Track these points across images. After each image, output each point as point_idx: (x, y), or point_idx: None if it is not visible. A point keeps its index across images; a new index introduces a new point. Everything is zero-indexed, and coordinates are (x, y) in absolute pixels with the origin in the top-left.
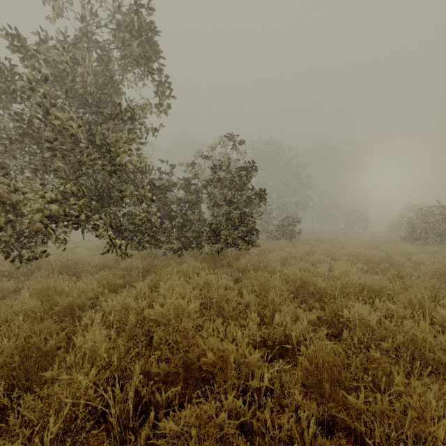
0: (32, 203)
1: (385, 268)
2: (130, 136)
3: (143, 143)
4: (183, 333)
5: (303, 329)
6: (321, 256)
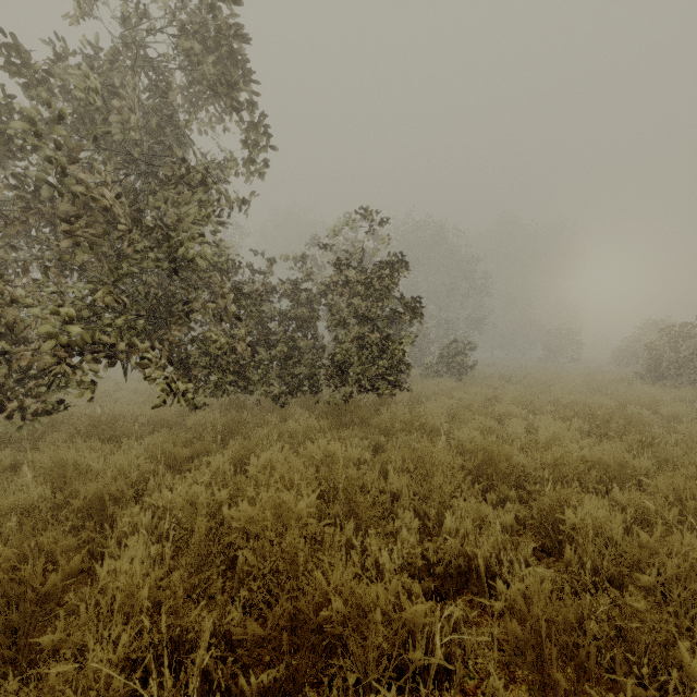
0: (39, 323)
1: (620, 428)
2: (202, 213)
3: (223, 223)
4: (289, 555)
5: (495, 543)
6: (512, 407)
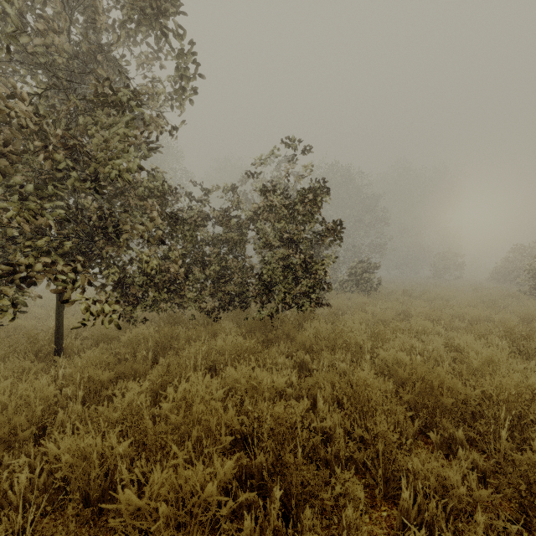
0: None
1: None
2: (128, 134)
3: (154, 149)
4: None
5: None
6: (427, 323)
